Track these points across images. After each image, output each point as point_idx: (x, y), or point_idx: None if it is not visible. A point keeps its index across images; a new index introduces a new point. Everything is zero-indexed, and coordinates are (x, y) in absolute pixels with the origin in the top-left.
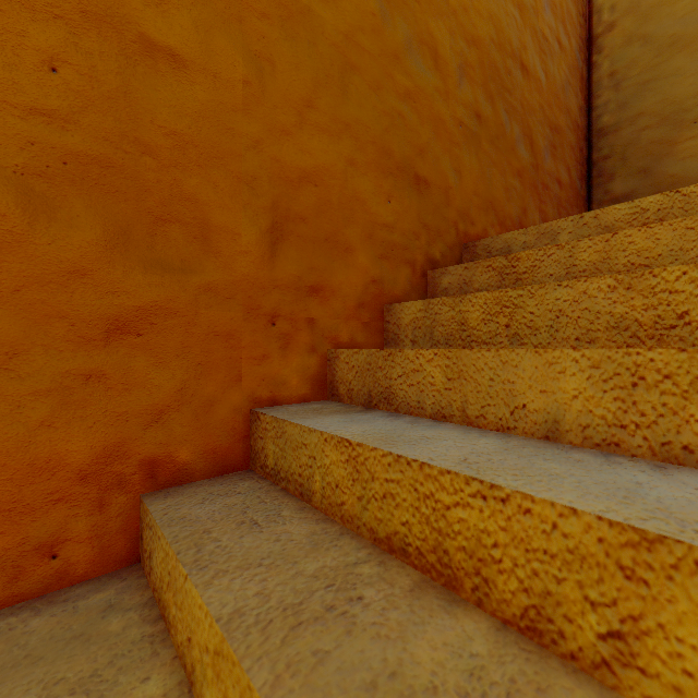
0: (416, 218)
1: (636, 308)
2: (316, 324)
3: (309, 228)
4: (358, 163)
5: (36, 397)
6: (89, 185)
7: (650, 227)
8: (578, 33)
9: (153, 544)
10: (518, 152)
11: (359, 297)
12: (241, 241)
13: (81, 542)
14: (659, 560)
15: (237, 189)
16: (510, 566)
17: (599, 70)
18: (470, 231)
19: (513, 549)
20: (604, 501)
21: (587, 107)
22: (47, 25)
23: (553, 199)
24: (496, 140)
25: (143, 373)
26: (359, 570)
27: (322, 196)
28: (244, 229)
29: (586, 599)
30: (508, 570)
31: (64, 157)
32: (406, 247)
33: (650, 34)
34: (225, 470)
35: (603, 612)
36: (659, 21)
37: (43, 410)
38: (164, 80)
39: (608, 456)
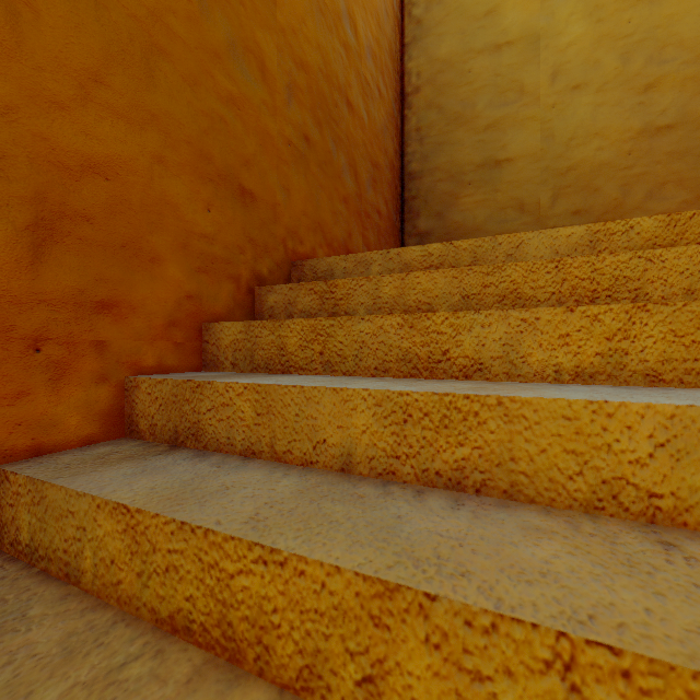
0: (241, 231)
1: (416, 344)
2: (108, 347)
3: (96, 230)
4: (168, 161)
5: None
6: None
7: (431, 272)
8: (394, 86)
9: None
10: (344, 180)
11: (170, 314)
12: None
13: None
14: (397, 606)
15: None
16: (288, 630)
17: (409, 123)
18: (299, 250)
19: (290, 612)
20: (366, 549)
21: (401, 152)
22: None
23: (374, 226)
24: (324, 165)
25: None
26: (126, 674)
27: (117, 194)
28: None
29: (347, 651)
30: (286, 634)
31: None
32: (229, 260)
33: (443, 106)
34: None
35: (359, 660)
36: (448, 97)
37: None
38: None
39: (386, 485)
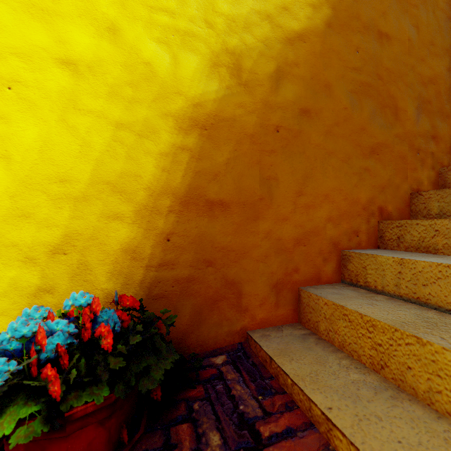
0: None
1: None
2: (434, 155)
3: (431, 106)
4: None
5: (353, 175)
6: (365, 95)
7: None
8: None
9: (404, 231)
10: None
11: None
12: (407, 114)
13: (363, 234)
14: None
15: (405, 90)
16: None
17: None
18: None
19: None
20: None
21: None
22: (356, 36)
23: None
24: None
25: (378, 170)
26: None
27: (436, 90)
28: (408, 109)
29: None
30: None
31: (359, 85)
32: None
33: None
34: (401, 219)
35: None
36: None
37: (355, 180)
38: (384, 47)
39: None
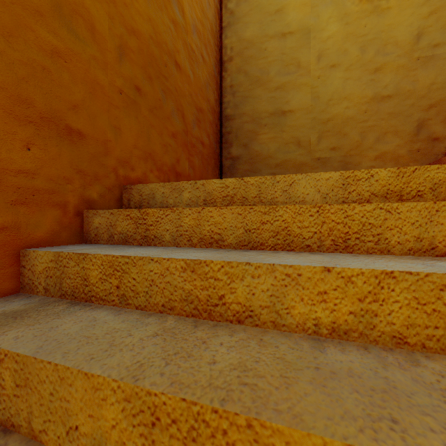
0: (67, 165)
1: (197, 287)
2: None
3: None
4: None
5: None
6: None
7: (221, 208)
8: (215, 55)
9: None
10: (173, 120)
11: None
12: None
13: None
14: None
15: None
16: None
17: (225, 81)
18: (131, 175)
19: None
20: None
21: (220, 100)
22: None
23: (199, 153)
24: (155, 109)
25: None
26: None
27: None
28: None
29: None
30: None
31: None
32: (54, 190)
33: (248, 71)
34: None
35: None
36: (251, 66)
37: None
38: None
39: None
